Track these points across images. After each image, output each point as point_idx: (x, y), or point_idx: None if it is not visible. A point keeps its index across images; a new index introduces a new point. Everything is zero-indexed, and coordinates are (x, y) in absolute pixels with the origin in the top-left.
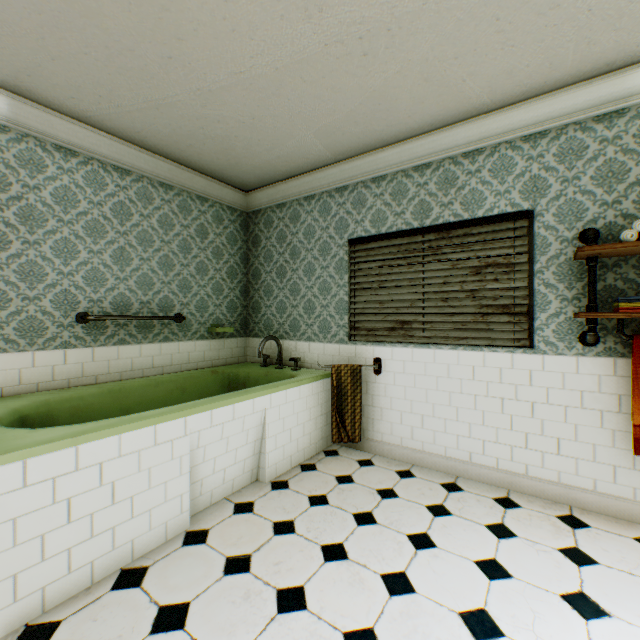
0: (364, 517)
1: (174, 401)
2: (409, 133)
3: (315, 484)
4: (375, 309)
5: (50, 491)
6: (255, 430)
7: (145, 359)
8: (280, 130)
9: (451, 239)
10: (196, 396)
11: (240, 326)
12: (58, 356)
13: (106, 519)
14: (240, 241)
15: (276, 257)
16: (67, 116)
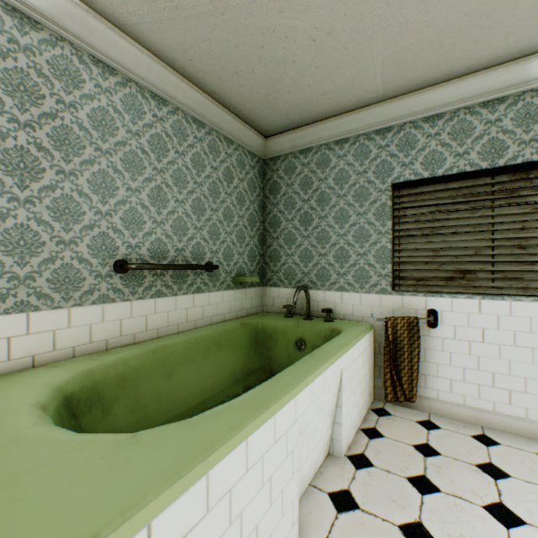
0: (501, 513)
1: (211, 359)
2: (487, 62)
3: (399, 458)
4: (426, 257)
5: None
6: (333, 398)
7: (179, 312)
8: (349, 53)
9: (531, 180)
10: (229, 351)
11: (258, 275)
12: (95, 312)
13: None
14: (258, 188)
15: (299, 204)
16: (107, 22)
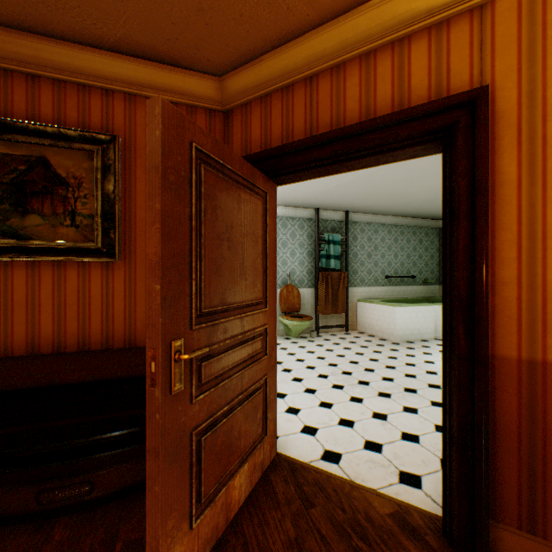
0: None
1: None
2: None
3: None
4: None
5: (408, 315)
6: None
7: (401, 292)
8: None
9: None
10: None
11: (435, 280)
12: (380, 288)
13: (417, 326)
14: (435, 242)
15: None
16: (384, 215)
